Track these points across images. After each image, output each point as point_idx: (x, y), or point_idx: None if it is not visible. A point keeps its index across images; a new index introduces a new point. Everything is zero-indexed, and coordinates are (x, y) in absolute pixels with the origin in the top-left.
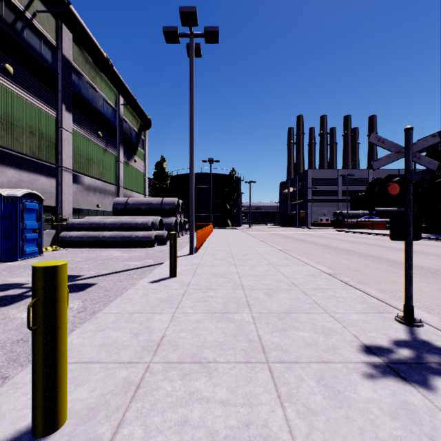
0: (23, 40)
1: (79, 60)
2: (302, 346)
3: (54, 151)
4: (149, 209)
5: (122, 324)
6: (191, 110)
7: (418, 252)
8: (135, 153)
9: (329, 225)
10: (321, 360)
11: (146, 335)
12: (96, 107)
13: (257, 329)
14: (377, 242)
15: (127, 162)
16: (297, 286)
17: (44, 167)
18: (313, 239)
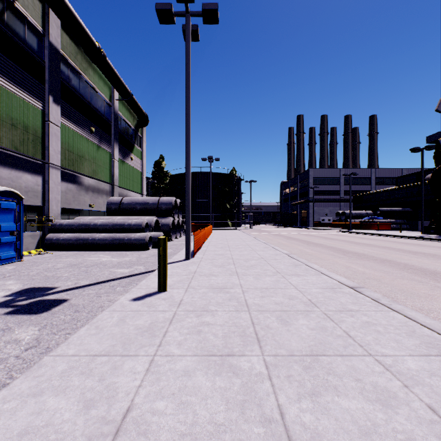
0: (4, 23)
1: (69, 49)
2: (355, 437)
3: (40, 147)
4: (144, 209)
5: (74, 379)
6: (187, 98)
7: (437, 256)
8: (131, 150)
9: (332, 225)
10: None
11: (102, 407)
12: (88, 101)
13: (275, 392)
14: (386, 244)
15: (122, 160)
16: (316, 306)
17: (28, 163)
18: (318, 240)
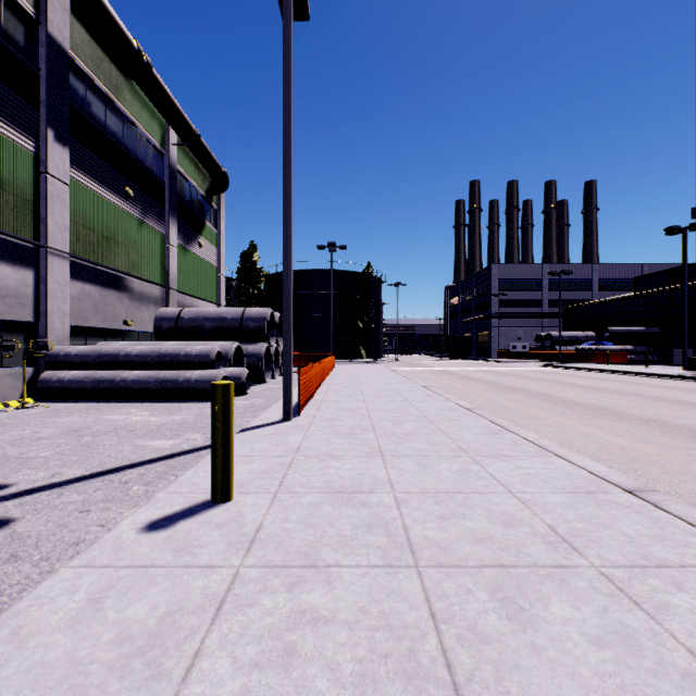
0: None
1: (86, 52)
2: None
3: (31, 217)
4: (219, 329)
5: None
6: (286, 119)
7: None
8: (200, 232)
9: (529, 356)
10: None
11: None
12: (122, 144)
13: None
14: (633, 388)
15: (184, 246)
16: (575, 548)
17: (7, 245)
18: (514, 382)
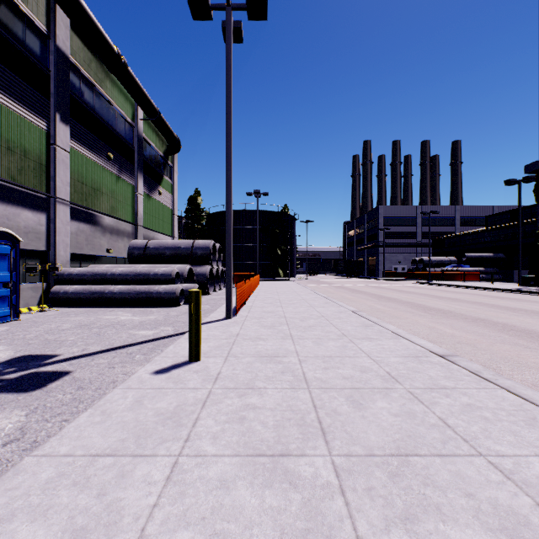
0: None
1: (81, 55)
2: None
3: (44, 176)
4: (175, 255)
5: (62, 493)
6: (227, 113)
7: None
8: (159, 183)
9: (406, 276)
10: None
11: None
12: (105, 121)
13: (351, 515)
14: (476, 298)
15: (148, 194)
16: (398, 381)
17: (28, 197)
18: (391, 294)
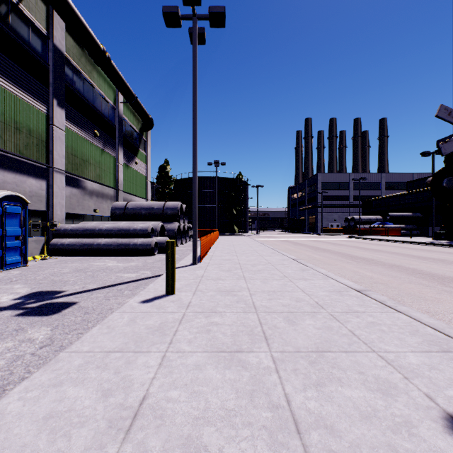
0: (8, 26)
1: (73, 52)
2: (356, 420)
3: (45, 151)
4: (150, 214)
5: (90, 372)
6: (194, 102)
7: (446, 261)
8: (136, 155)
9: (340, 231)
10: (394, 452)
11: (119, 396)
12: (92, 104)
13: (282, 383)
14: (396, 249)
15: (127, 164)
16: (323, 307)
17: (32, 167)
18: (326, 246)
